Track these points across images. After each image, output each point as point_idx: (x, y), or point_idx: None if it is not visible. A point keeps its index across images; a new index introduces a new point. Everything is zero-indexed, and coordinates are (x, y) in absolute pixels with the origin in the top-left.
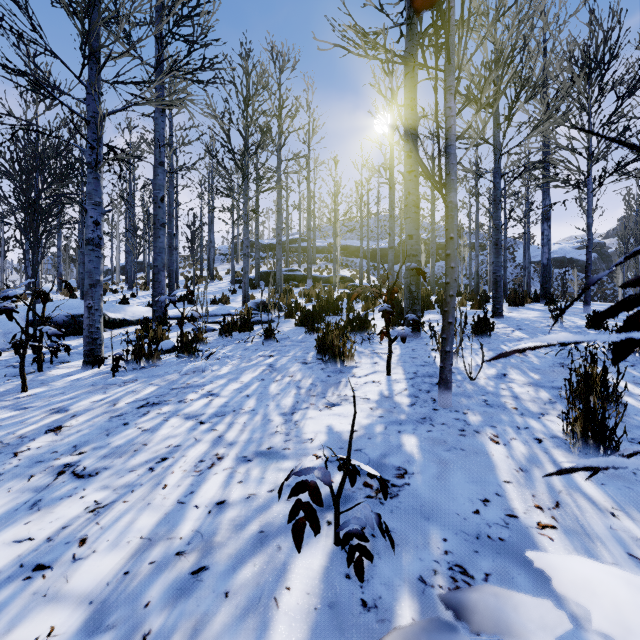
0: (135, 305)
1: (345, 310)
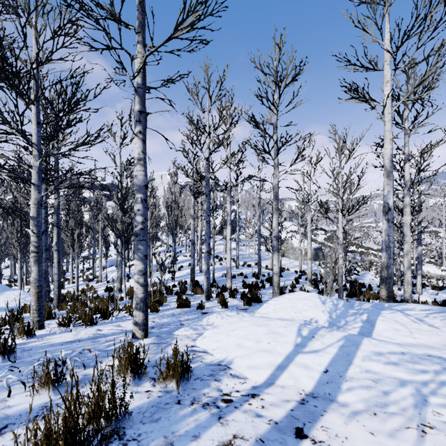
0: (444, 294)
1: (347, 288)
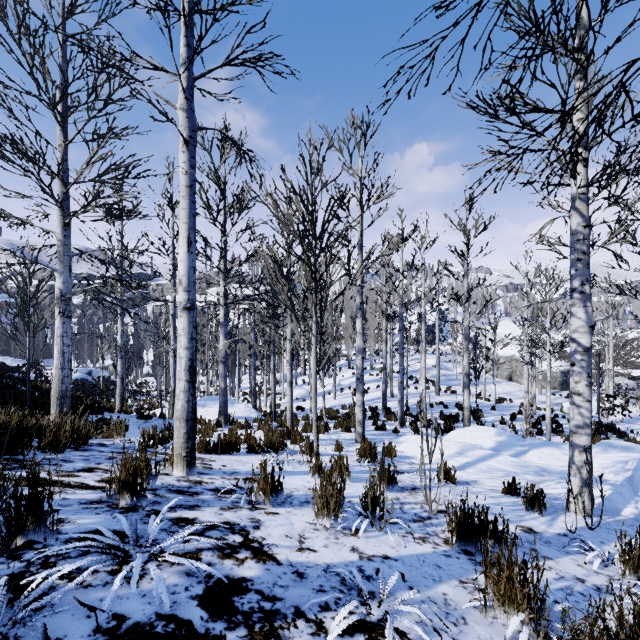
0: None
1: None
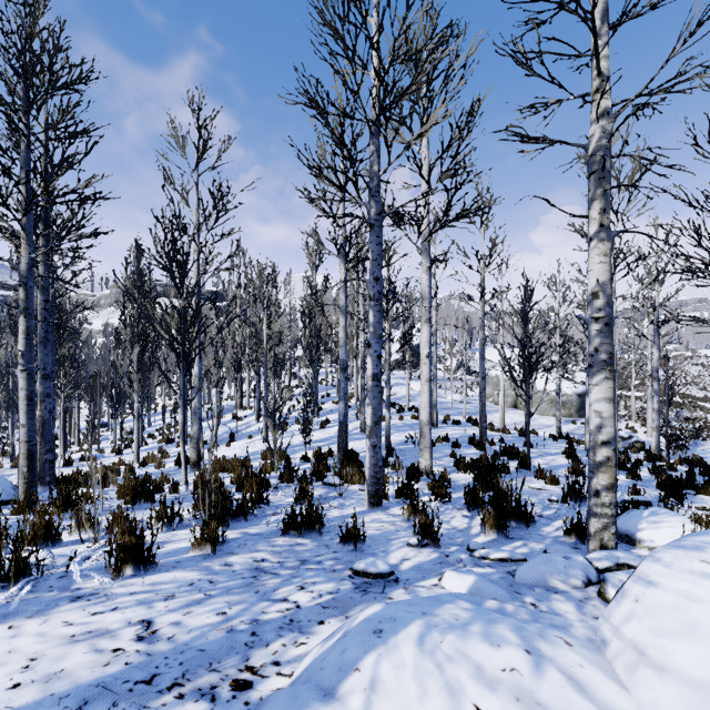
0: None
1: (697, 477)
